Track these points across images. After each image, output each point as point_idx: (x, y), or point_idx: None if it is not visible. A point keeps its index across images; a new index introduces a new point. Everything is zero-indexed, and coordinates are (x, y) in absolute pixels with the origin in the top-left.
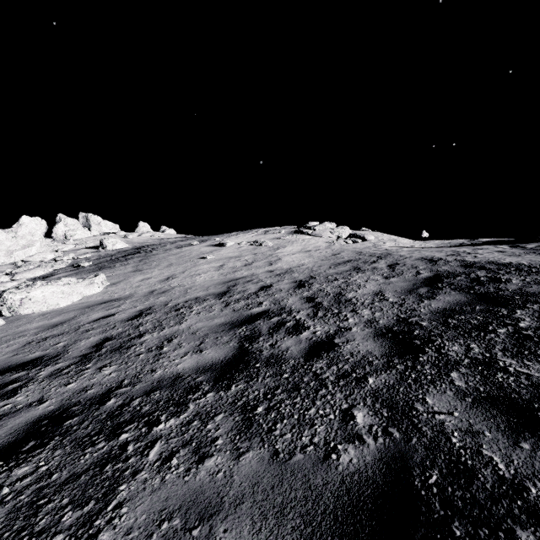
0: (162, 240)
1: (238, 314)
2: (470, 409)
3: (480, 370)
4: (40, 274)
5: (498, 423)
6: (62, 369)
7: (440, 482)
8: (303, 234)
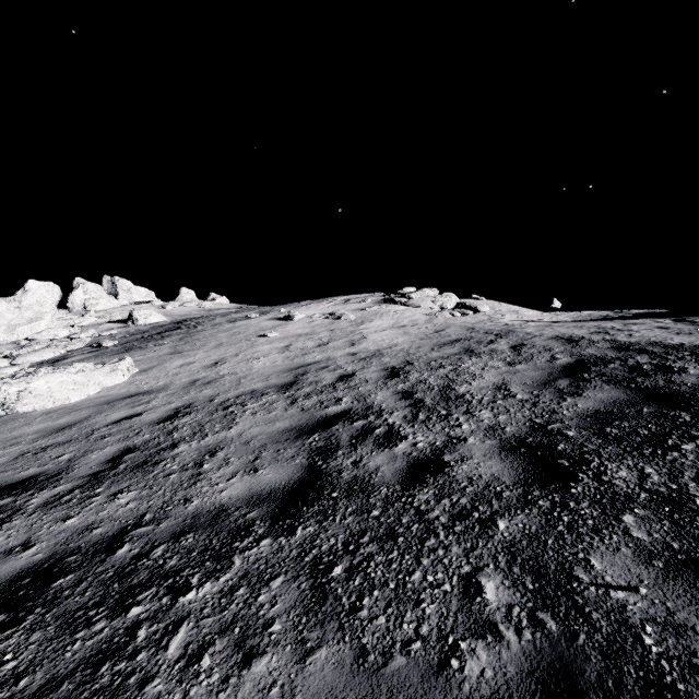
0: (210, 312)
1: (308, 415)
2: (664, 582)
3: (667, 513)
4: (48, 357)
5: None
6: (62, 494)
7: None
8: (395, 303)
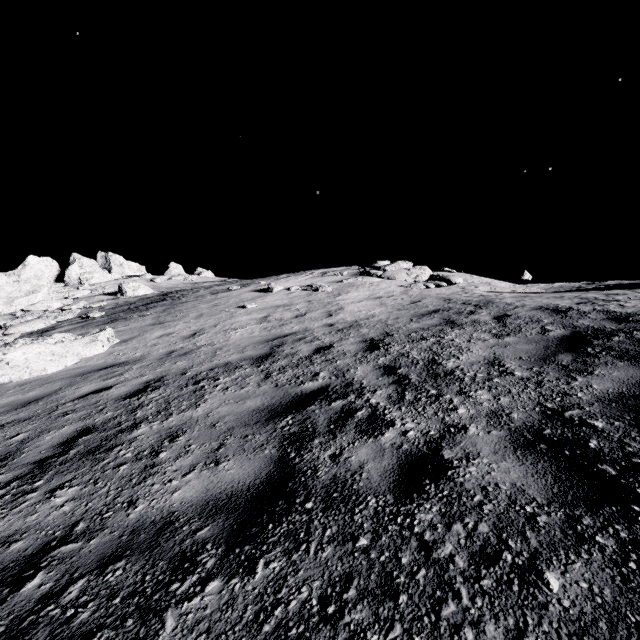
0: (196, 285)
1: (282, 392)
2: None
3: None
4: (39, 327)
5: None
6: None
7: None
8: (370, 276)
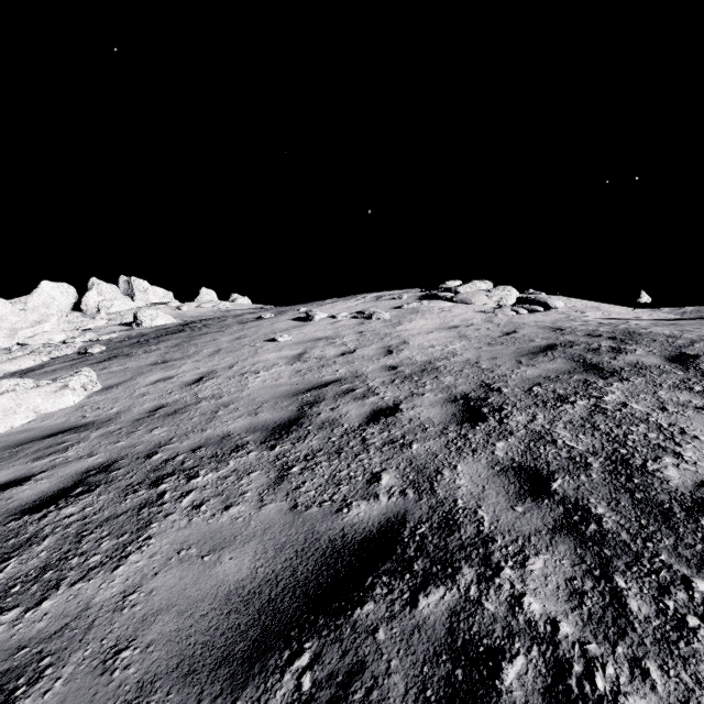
0: (226, 313)
1: (302, 531)
2: None
3: None
4: (27, 365)
5: None
6: None
7: None
8: (438, 299)
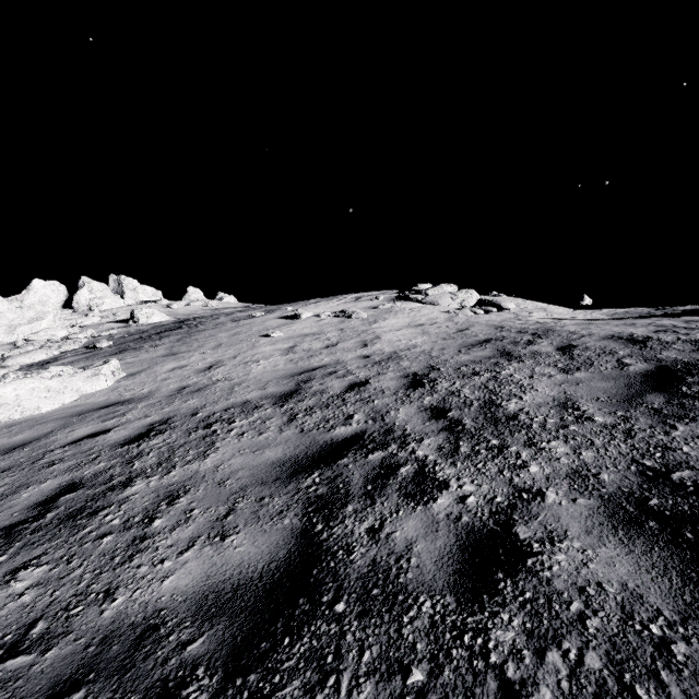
0: (216, 311)
1: (308, 439)
2: None
3: None
4: (40, 359)
5: None
6: None
7: None
8: (410, 300)
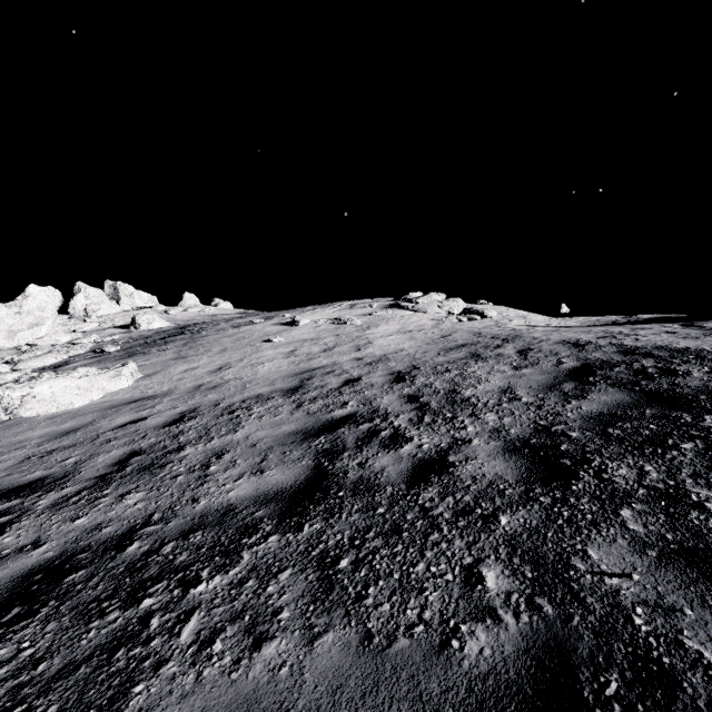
0: (214, 317)
1: (314, 418)
2: (656, 569)
3: (663, 507)
4: (50, 362)
5: (702, 593)
6: (70, 496)
7: (624, 694)
8: (401, 308)
